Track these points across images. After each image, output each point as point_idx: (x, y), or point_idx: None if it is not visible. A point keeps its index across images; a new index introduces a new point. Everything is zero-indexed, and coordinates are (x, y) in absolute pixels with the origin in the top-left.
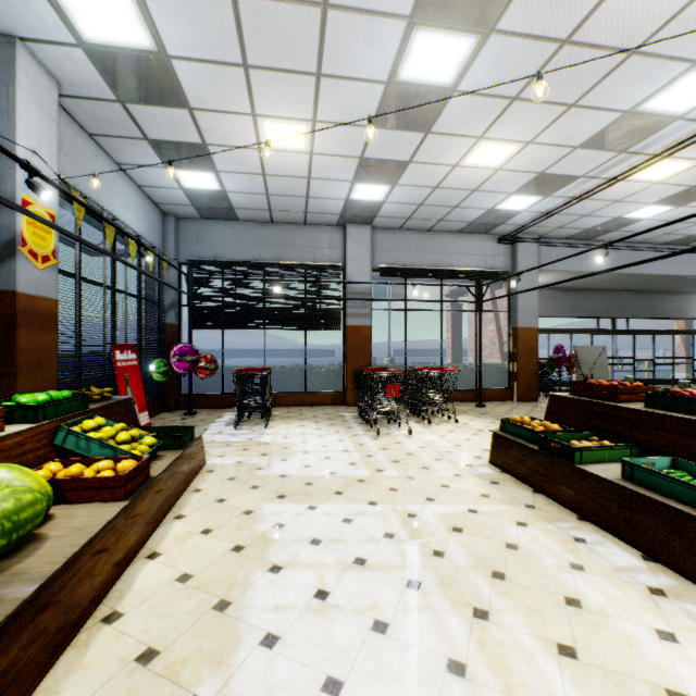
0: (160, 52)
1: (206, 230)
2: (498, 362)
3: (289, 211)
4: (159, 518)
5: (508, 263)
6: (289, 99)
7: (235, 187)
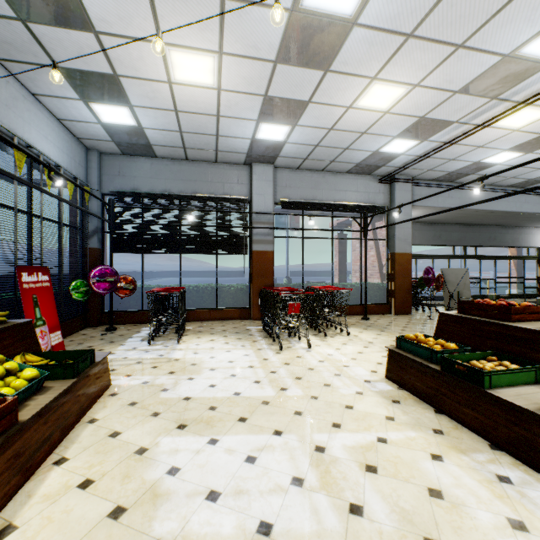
0: None
1: (127, 164)
2: (378, 282)
3: (202, 149)
4: (31, 467)
5: (387, 199)
6: (195, 25)
7: (150, 123)
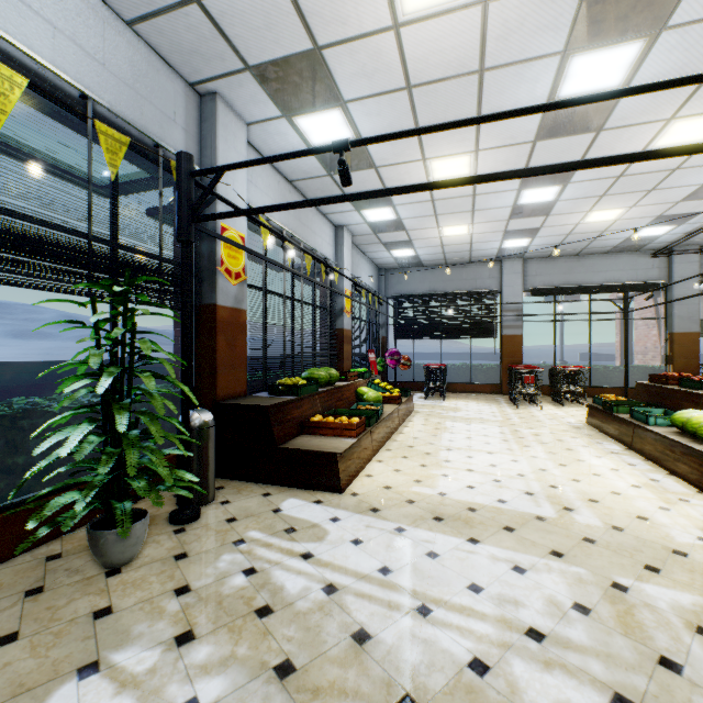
0: (397, 219)
1: (403, 275)
2: (659, 365)
3: (458, 258)
4: (404, 419)
5: (663, 274)
6: (457, 219)
7: (424, 253)
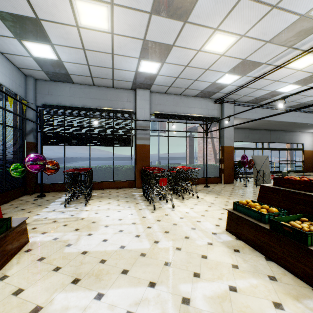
0: None
1: (53, 87)
2: (213, 163)
3: (103, 78)
4: None
5: (219, 113)
6: None
7: (67, 58)
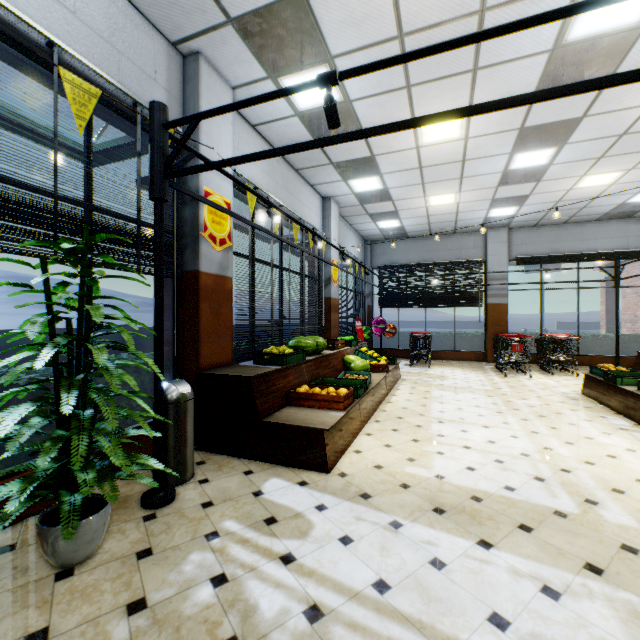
0: (384, 188)
1: (388, 246)
2: None
3: (443, 229)
4: (391, 387)
5: None
6: (445, 188)
7: (409, 223)
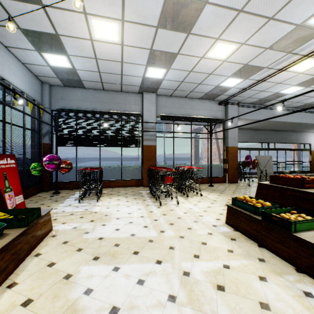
0: None
1: (66, 92)
2: (218, 163)
3: (112, 83)
4: None
5: (223, 115)
6: (106, 1)
7: (80, 66)
